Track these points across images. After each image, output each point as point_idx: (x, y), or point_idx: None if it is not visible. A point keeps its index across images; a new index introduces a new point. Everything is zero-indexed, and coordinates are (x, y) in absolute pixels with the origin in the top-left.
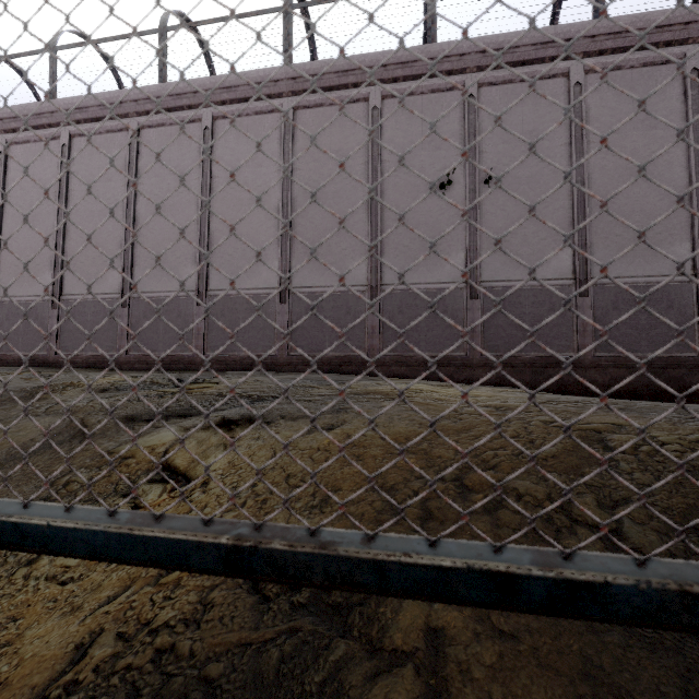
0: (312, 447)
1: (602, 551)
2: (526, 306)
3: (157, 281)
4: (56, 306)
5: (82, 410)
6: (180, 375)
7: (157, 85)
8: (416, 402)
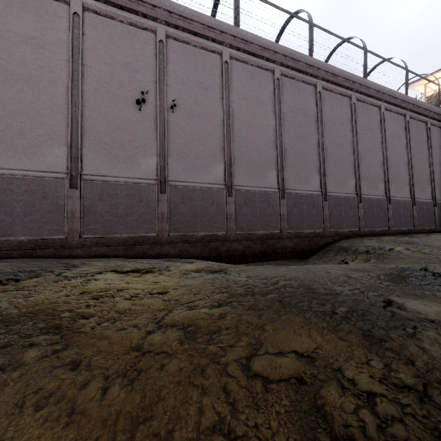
0: None
1: None
2: (198, 200)
3: None
4: None
5: None
6: None
7: None
8: (85, 335)
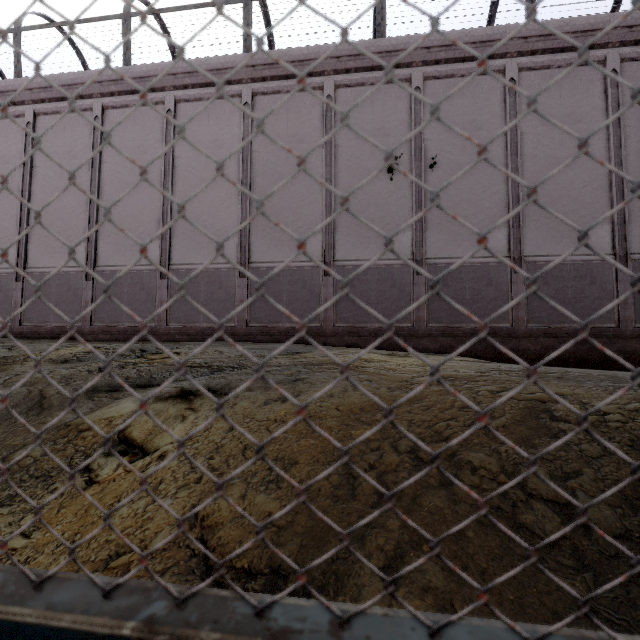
0: (269, 418)
1: (559, 527)
2: (467, 281)
3: (121, 255)
4: (20, 278)
5: (41, 381)
6: (143, 345)
7: (121, 68)
8: (369, 372)
